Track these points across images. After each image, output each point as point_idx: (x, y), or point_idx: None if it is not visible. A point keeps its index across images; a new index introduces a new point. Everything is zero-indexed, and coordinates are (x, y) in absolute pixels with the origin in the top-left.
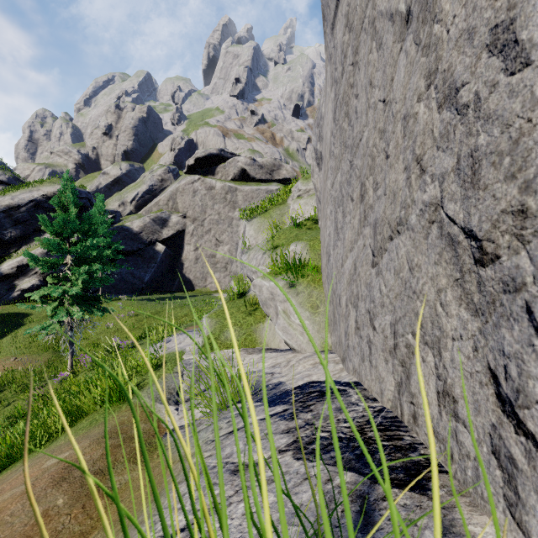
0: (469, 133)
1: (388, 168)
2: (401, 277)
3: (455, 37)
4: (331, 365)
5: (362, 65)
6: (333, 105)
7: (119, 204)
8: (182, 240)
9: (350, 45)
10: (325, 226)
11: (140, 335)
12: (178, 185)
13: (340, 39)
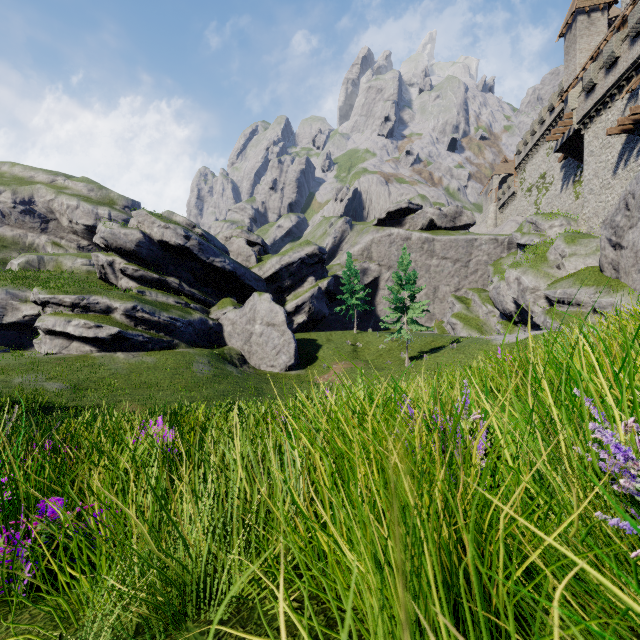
0: None
1: None
2: None
3: None
4: None
5: None
6: None
7: None
8: (377, 286)
9: None
10: None
11: (413, 352)
12: (373, 237)
13: None
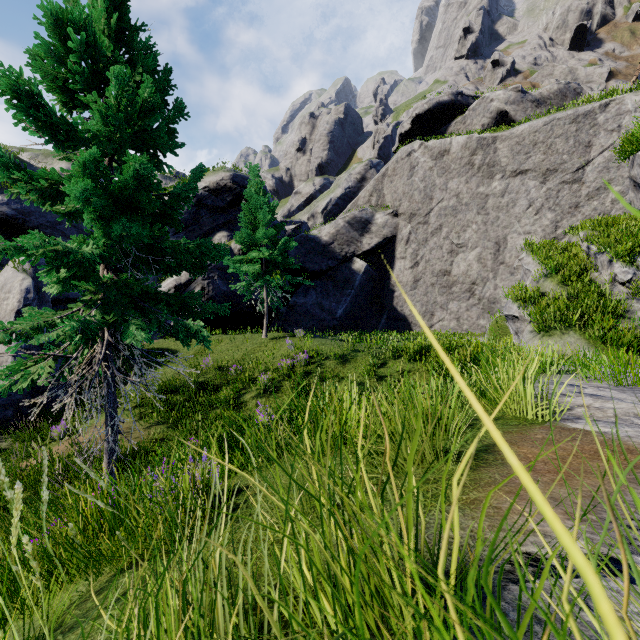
0: None
1: None
2: None
3: None
4: None
5: None
6: None
7: (308, 217)
8: (392, 253)
9: None
10: None
11: None
12: (385, 167)
13: None
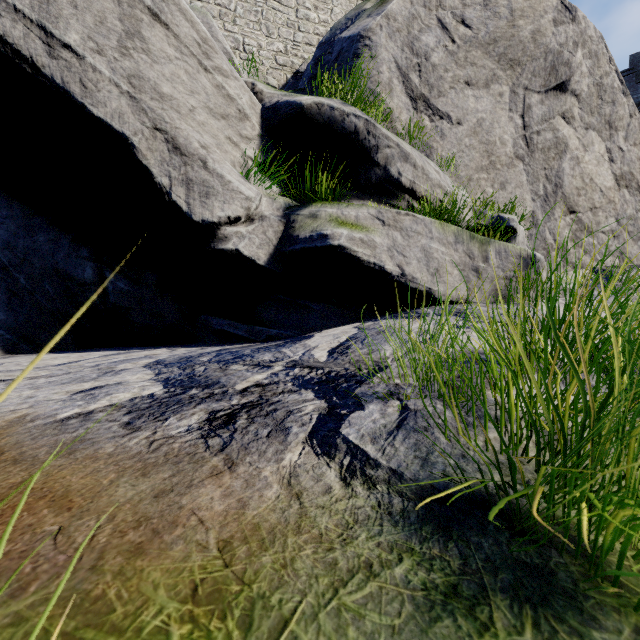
0: (617, 225)
1: (593, 215)
2: (602, 241)
3: (615, 212)
4: (571, 272)
5: (565, 163)
6: (519, 129)
7: None
8: None
9: (551, 137)
10: (519, 202)
11: None
12: None
13: (537, 114)
